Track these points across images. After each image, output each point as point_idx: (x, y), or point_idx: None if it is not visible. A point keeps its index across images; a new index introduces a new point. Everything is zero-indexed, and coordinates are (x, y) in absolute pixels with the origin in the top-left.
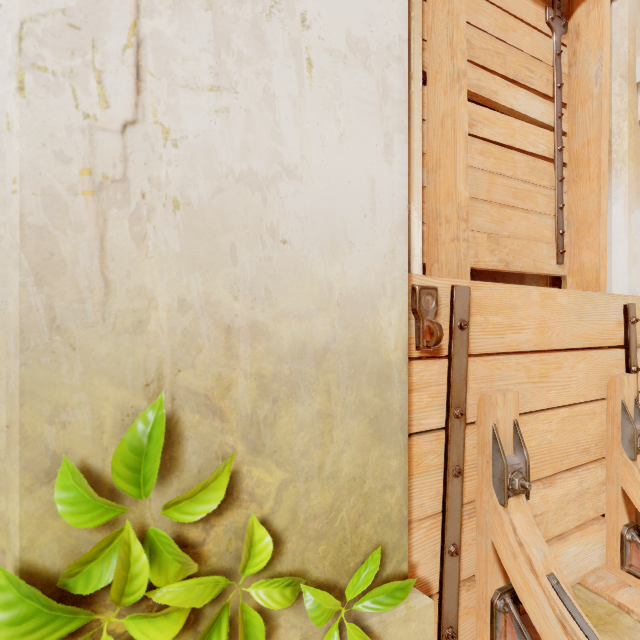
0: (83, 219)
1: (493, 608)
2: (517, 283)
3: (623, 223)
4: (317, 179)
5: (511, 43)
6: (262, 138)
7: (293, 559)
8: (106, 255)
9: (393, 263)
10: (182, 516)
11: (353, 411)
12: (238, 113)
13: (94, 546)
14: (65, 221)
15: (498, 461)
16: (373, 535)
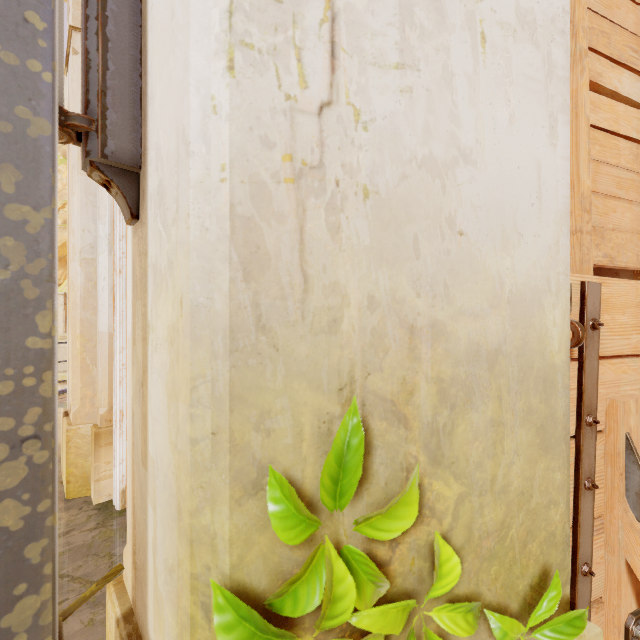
0: (285, 209)
1: (628, 634)
2: None
3: None
4: (489, 164)
5: (615, 21)
6: (441, 120)
7: (468, 580)
8: (305, 248)
9: (557, 256)
10: (377, 533)
11: (521, 419)
12: (420, 93)
13: (303, 565)
14: (269, 211)
15: (635, 474)
16: (539, 555)
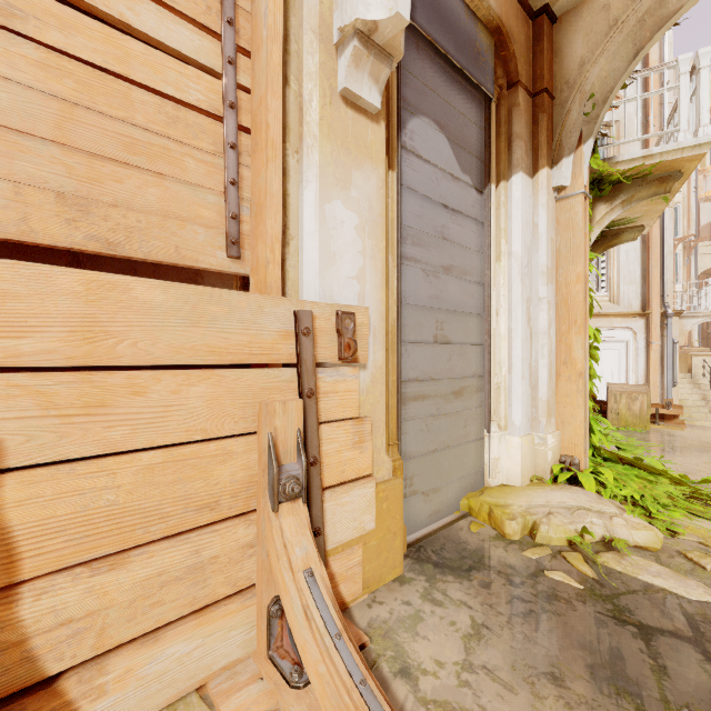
0: None
1: None
2: (186, 282)
3: (314, 213)
4: None
5: None
6: None
7: None
8: None
9: None
10: None
11: None
12: None
13: None
14: None
15: None
16: None
